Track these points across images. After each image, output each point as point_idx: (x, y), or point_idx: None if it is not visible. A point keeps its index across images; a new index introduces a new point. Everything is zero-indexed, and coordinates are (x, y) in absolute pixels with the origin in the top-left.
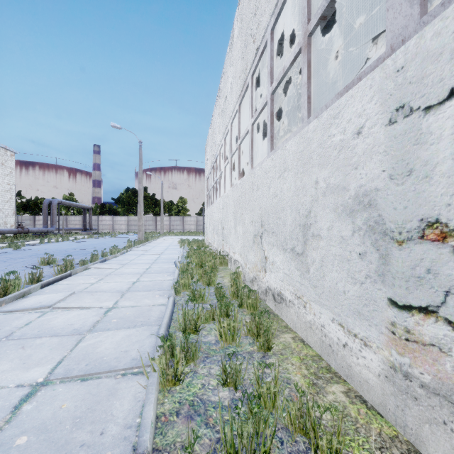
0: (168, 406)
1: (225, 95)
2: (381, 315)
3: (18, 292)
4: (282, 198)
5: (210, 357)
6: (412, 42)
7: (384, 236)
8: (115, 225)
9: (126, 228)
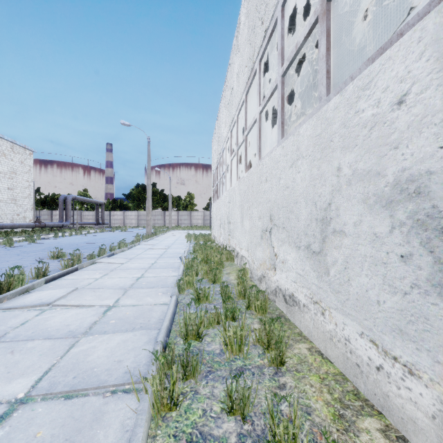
0: (161, 440)
1: (231, 87)
2: (437, 338)
3: (21, 288)
4: (295, 190)
5: (213, 372)
6: None
7: (442, 234)
8: (126, 219)
9: (136, 223)
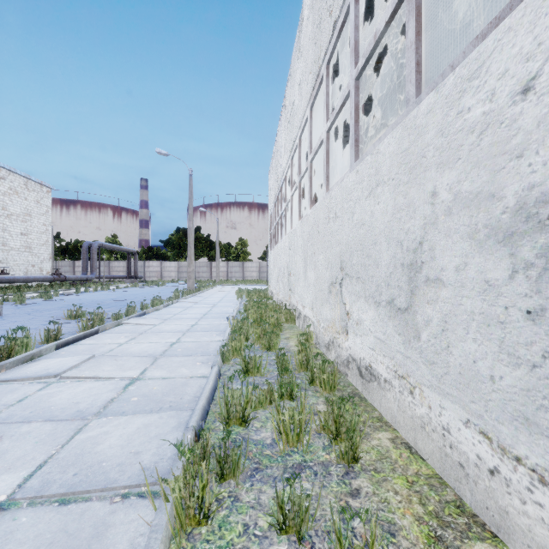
0: None
1: (292, 101)
2: None
3: (24, 354)
4: (373, 227)
5: (261, 470)
6: None
7: None
8: (163, 272)
9: (176, 276)
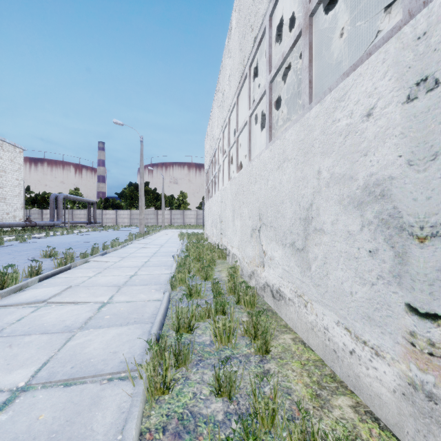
0: (154, 419)
1: (223, 89)
2: (396, 322)
3: (15, 286)
4: (281, 191)
5: (203, 361)
6: (438, 2)
7: (401, 231)
8: (118, 218)
9: (129, 222)
